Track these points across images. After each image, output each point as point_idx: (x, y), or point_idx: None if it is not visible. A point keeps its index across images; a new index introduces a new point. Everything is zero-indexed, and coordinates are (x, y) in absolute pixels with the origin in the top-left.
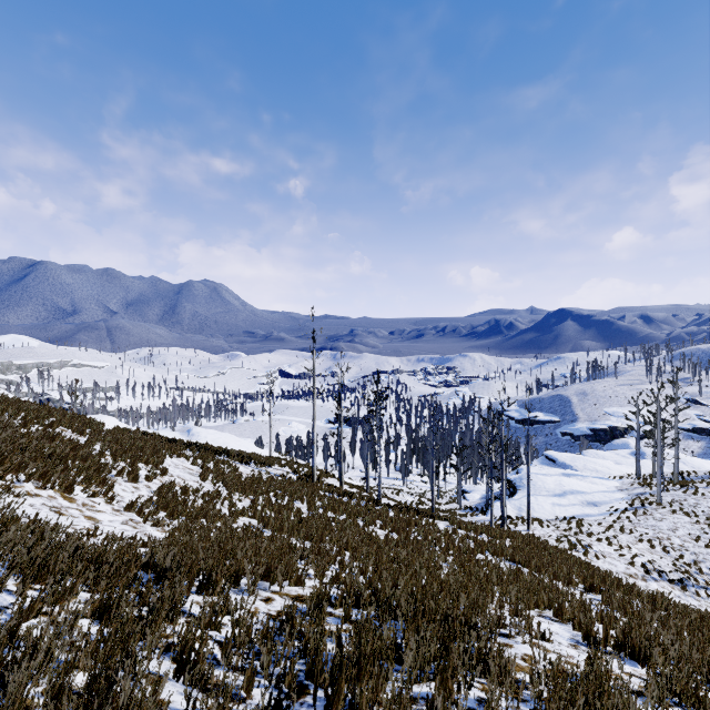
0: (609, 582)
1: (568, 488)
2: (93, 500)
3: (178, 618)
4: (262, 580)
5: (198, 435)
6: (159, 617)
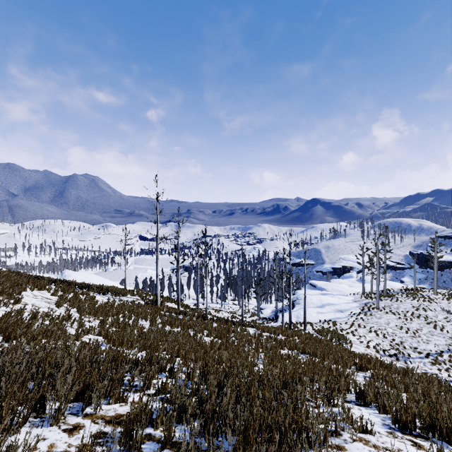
0: (373, 363)
1: (325, 302)
2: None
3: None
4: (78, 401)
5: (68, 276)
6: None
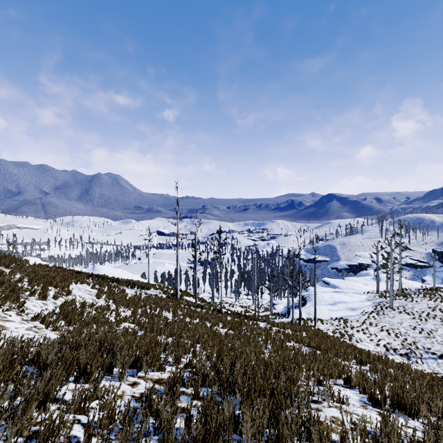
0: (372, 358)
1: (337, 300)
2: (6, 313)
3: (41, 409)
4: (132, 368)
5: (99, 270)
6: (28, 407)
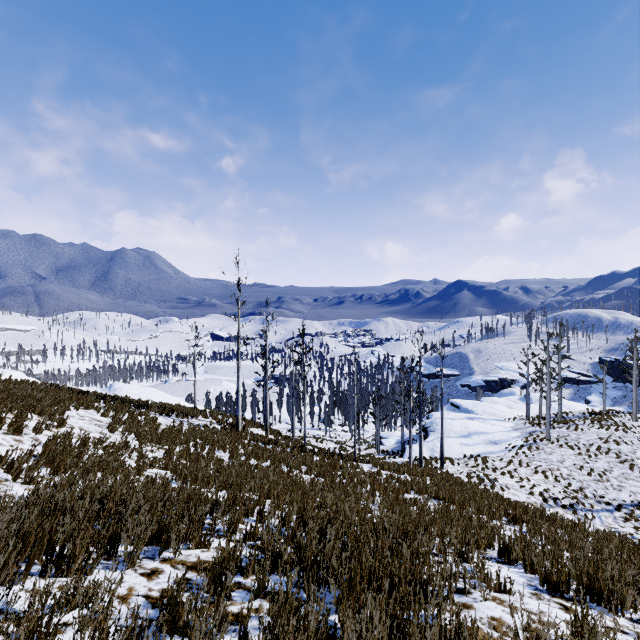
0: (532, 513)
1: (472, 430)
2: None
3: None
4: (152, 545)
5: (119, 390)
6: None
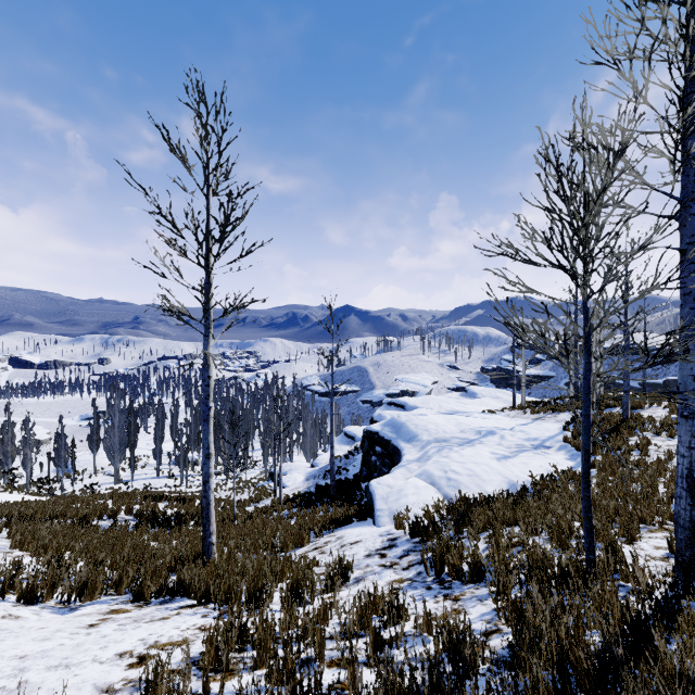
0: None
1: (479, 427)
2: None
3: None
4: None
5: None
6: None
